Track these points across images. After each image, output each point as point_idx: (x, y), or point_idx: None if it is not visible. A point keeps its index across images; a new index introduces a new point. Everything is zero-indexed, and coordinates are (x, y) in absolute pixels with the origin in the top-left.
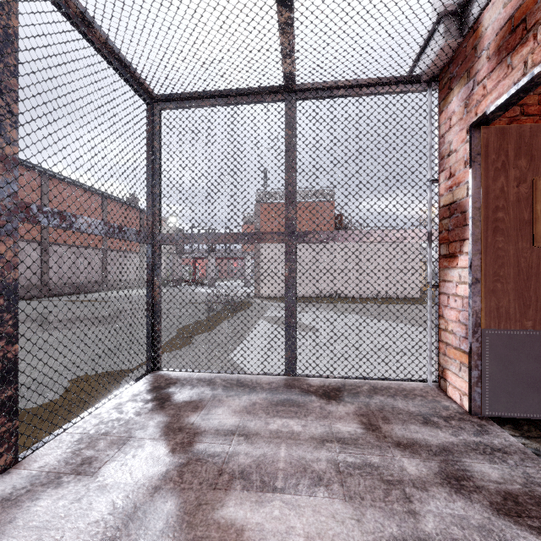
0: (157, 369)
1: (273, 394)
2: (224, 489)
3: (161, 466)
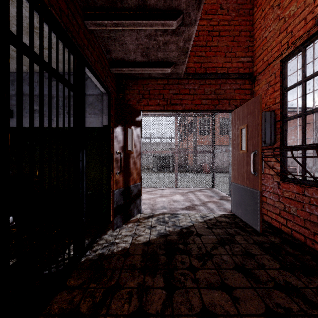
0: (214, 187)
1: (215, 195)
2: (180, 194)
3: (182, 192)
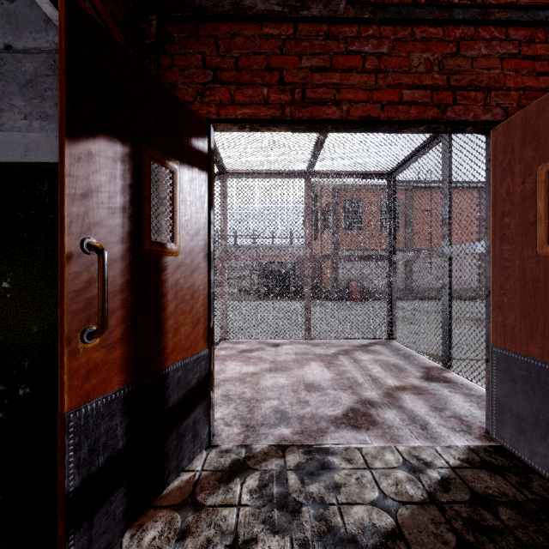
0: (392, 339)
1: (406, 364)
2: (321, 361)
3: (324, 353)
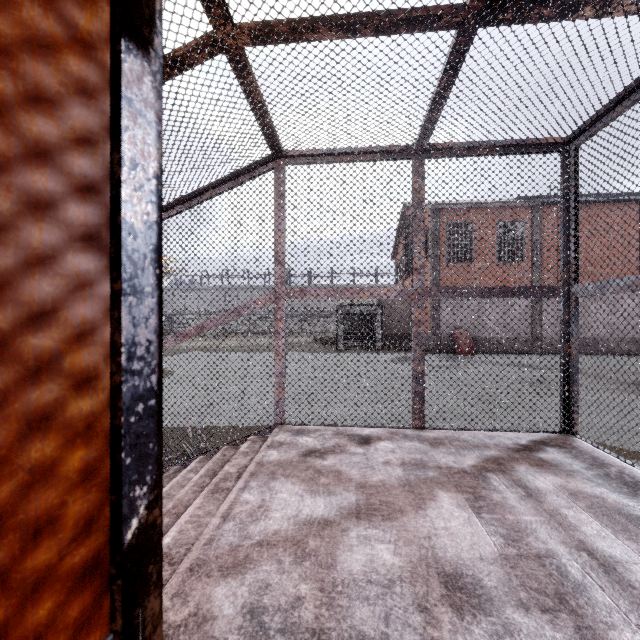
0: (572, 434)
1: None
2: (458, 490)
3: (457, 465)
